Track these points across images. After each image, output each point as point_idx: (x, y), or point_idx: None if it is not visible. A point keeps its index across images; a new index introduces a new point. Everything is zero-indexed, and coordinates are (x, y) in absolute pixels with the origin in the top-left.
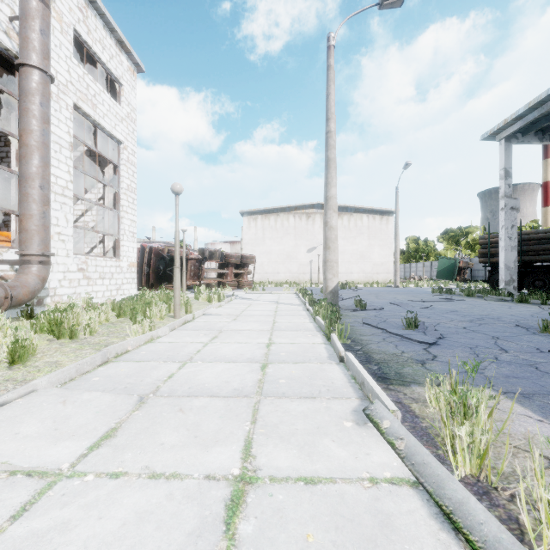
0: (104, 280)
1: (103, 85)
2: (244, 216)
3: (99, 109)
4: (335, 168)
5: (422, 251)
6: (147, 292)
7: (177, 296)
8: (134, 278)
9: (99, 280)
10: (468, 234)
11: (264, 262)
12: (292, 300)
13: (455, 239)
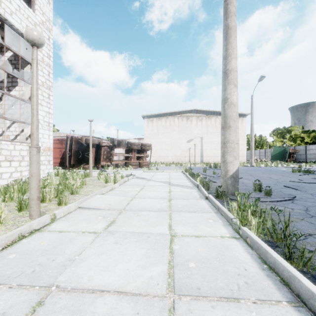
0: (12, 162)
1: (25, 1)
2: (144, 118)
3: (4, 4)
4: (236, 37)
5: (258, 142)
6: (61, 172)
7: (33, 187)
8: (50, 160)
9: (4, 162)
10: (290, 131)
11: (158, 149)
12: (182, 180)
13: (282, 134)
